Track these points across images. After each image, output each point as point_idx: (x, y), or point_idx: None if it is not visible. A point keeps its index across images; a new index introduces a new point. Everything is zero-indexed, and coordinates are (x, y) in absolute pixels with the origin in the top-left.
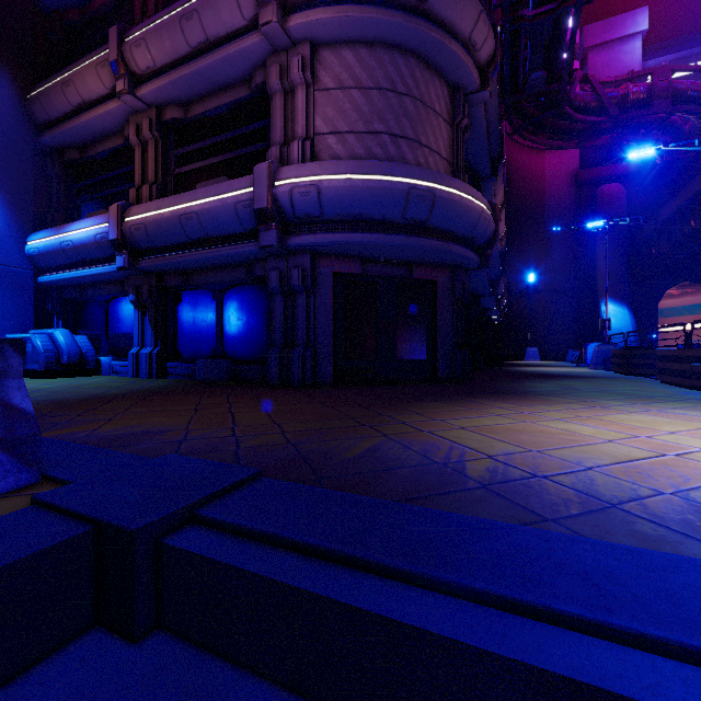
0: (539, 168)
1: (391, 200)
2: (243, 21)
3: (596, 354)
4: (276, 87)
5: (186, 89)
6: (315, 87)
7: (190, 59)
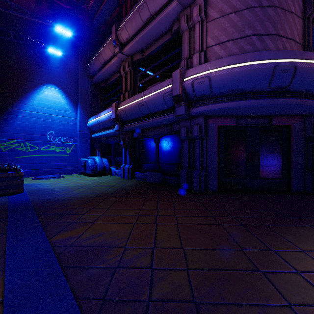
0: None
1: (260, 77)
2: None
3: None
4: (184, 27)
5: (142, 43)
6: (207, 20)
7: (143, 28)
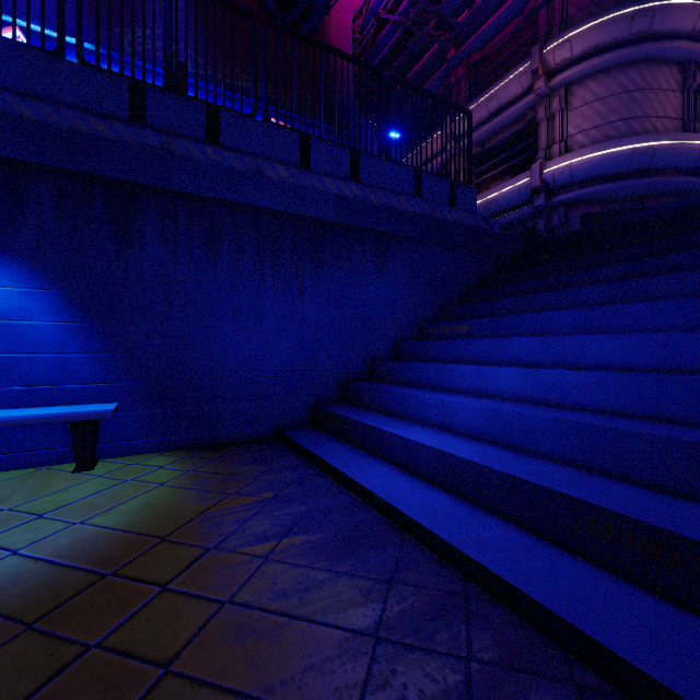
0: None
1: (619, 161)
2: (522, 90)
3: None
4: (542, 118)
5: (485, 135)
6: (568, 109)
7: (489, 119)
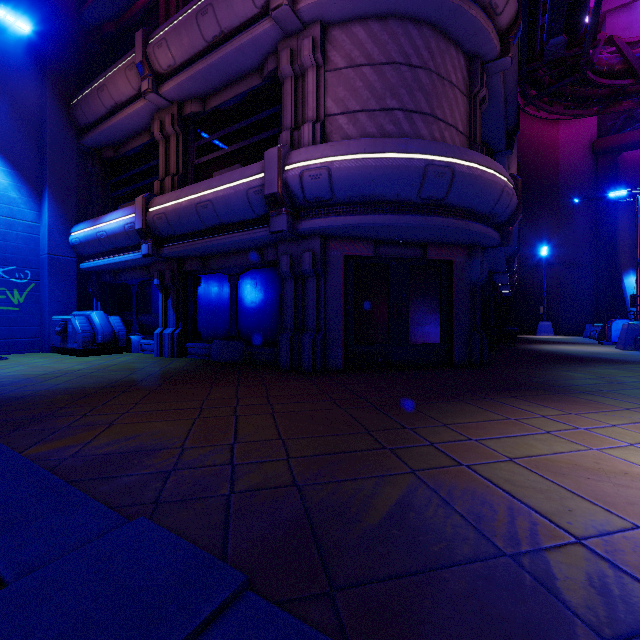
0: (552, 139)
1: (406, 179)
2: (255, 9)
3: (625, 333)
4: (287, 71)
5: (203, 83)
6: (326, 67)
7: (206, 54)
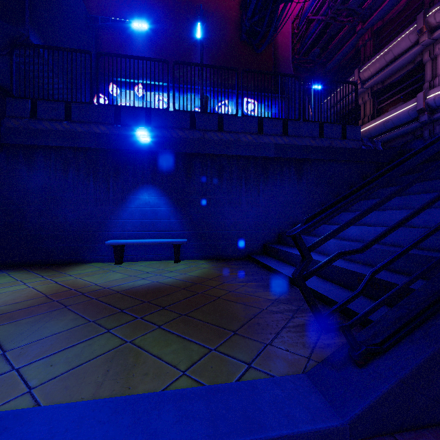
0: None
1: None
2: (411, 44)
3: None
4: (427, 60)
5: (384, 76)
6: None
7: (386, 66)
